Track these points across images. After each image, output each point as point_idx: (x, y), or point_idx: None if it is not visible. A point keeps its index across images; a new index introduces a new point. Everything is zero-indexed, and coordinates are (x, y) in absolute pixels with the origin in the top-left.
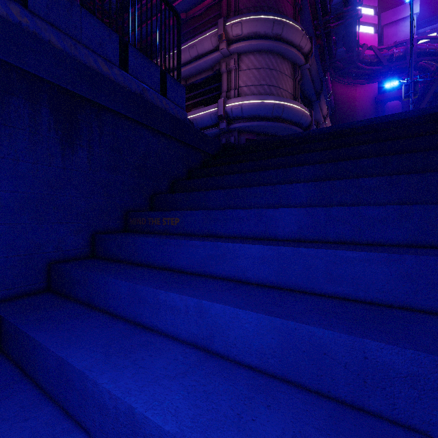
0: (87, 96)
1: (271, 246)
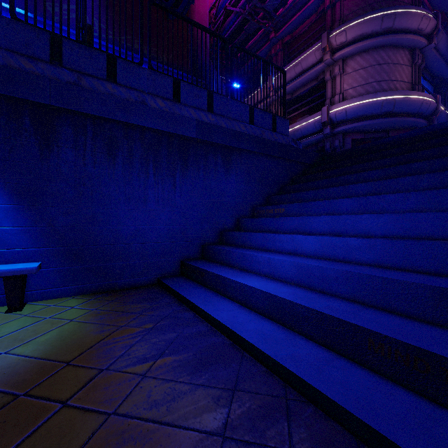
0: (235, 146)
1: (328, 216)
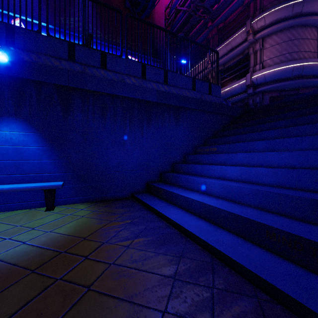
0: (182, 106)
1: (246, 153)
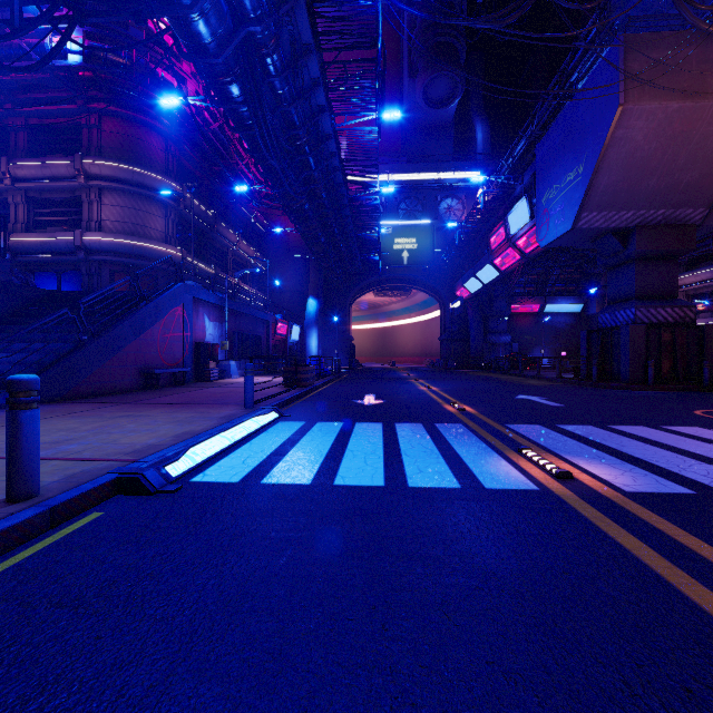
0: None
1: (21, 343)
